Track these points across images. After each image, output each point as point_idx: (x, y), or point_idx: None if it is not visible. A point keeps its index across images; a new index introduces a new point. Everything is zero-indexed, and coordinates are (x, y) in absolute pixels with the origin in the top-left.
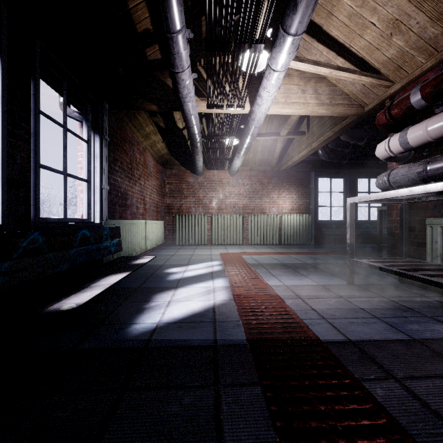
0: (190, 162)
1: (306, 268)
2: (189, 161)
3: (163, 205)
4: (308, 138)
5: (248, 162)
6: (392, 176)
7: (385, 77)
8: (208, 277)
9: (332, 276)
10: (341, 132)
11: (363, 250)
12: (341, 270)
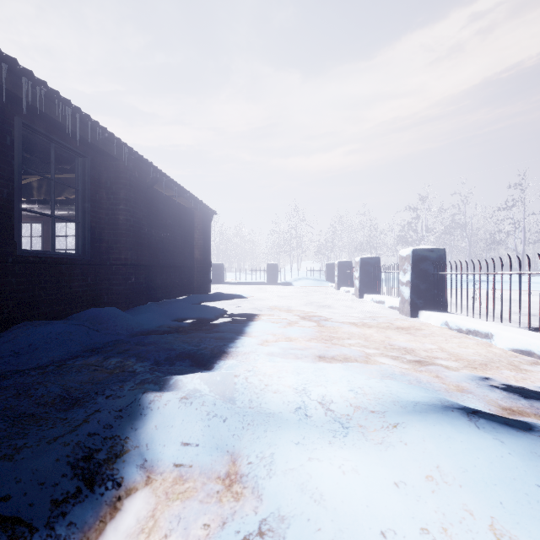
0: None
1: None
2: None
3: None
4: None
5: None
6: None
7: None
8: None
9: None
10: None
11: None
12: None
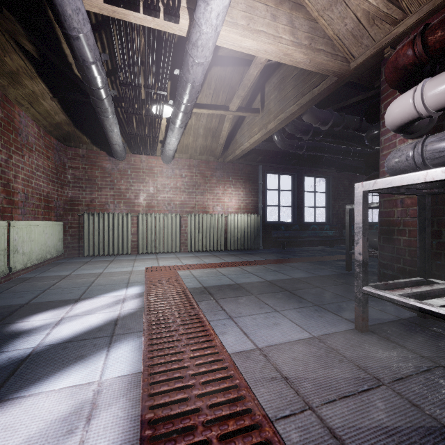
0: (106, 140)
1: (273, 293)
2: (104, 139)
3: (62, 199)
4: (262, 118)
5: (187, 148)
6: (431, 146)
7: (396, 1)
8: (100, 341)
9: (318, 308)
10: (309, 106)
11: (317, 255)
12: (320, 292)
